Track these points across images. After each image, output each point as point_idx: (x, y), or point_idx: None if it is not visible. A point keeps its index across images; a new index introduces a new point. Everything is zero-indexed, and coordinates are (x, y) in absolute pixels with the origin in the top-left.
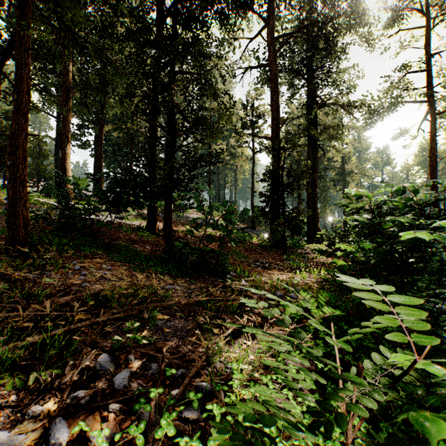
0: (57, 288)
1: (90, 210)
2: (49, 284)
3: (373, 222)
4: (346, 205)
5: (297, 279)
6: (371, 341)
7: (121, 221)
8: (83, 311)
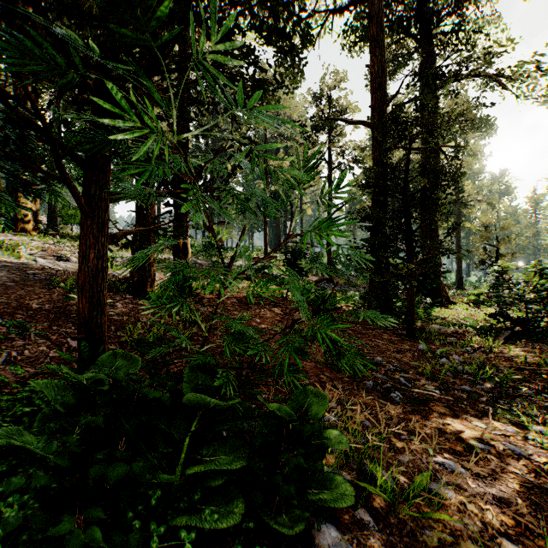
0: None
1: None
2: None
3: None
4: None
5: None
6: None
7: None
8: None
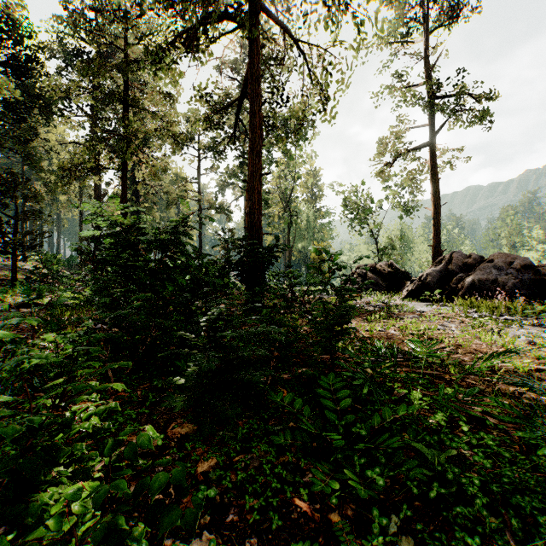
0: None
1: None
2: None
3: None
4: None
5: None
6: None
7: None
8: None
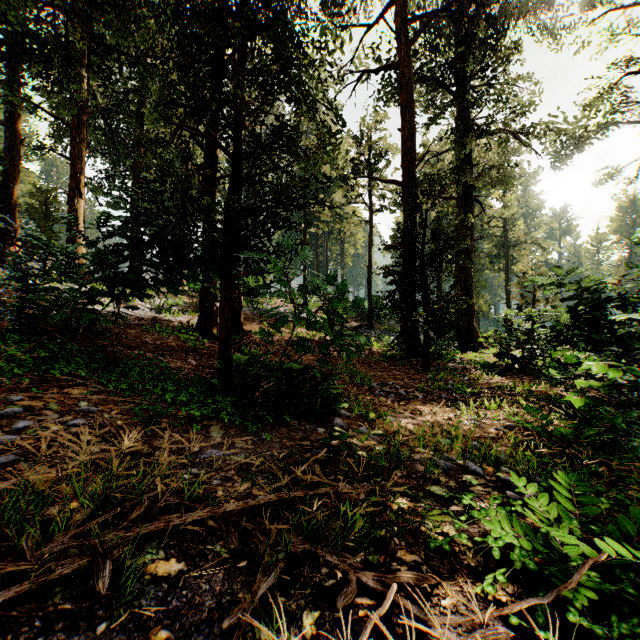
0: None
1: (74, 291)
2: None
3: None
4: (556, 283)
5: (465, 422)
6: None
7: (158, 315)
8: None
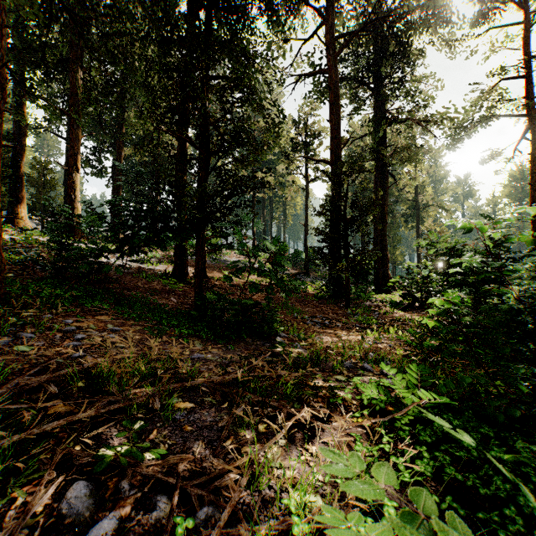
0: (33, 361)
1: (95, 250)
2: (22, 355)
3: (494, 266)
4: (433, 244)
5: (368, 341)
6: (501, 449)
7: (142, 265)
8: (65, 398)
